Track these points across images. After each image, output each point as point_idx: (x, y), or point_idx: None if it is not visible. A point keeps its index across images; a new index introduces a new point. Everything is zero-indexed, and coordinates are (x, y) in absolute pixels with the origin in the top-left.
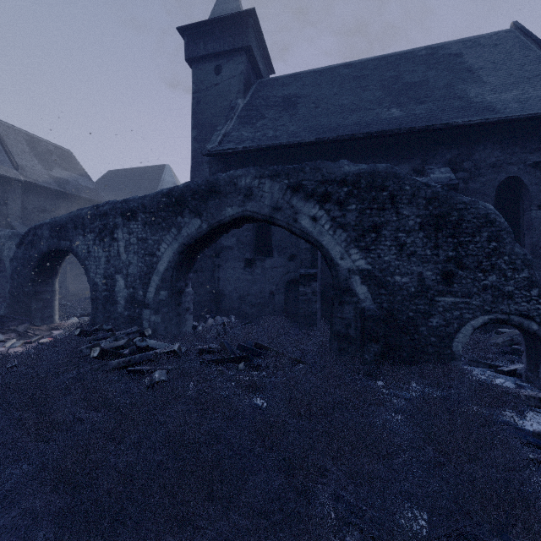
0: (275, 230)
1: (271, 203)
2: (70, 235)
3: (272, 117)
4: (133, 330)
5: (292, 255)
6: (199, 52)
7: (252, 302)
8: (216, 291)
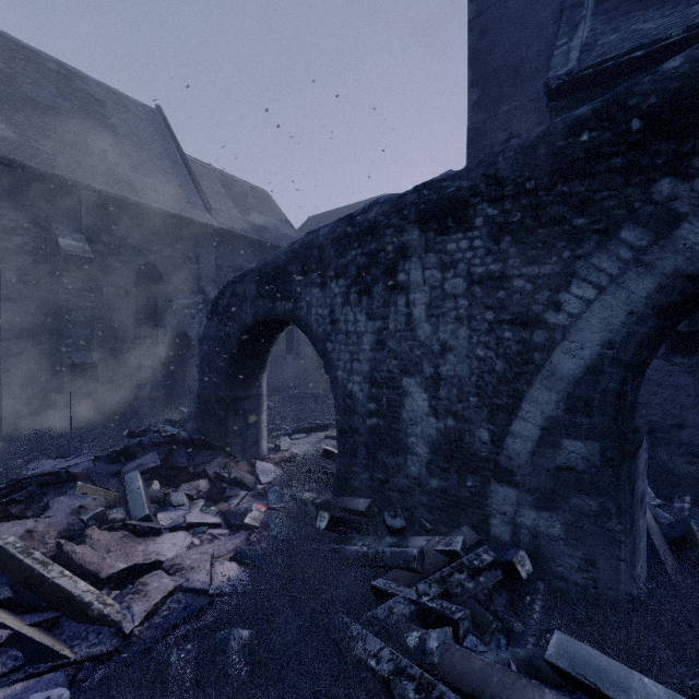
0: None
1: None
2: (294, 288)
3: None
4: (486, 560)
5: None
6: None
7: (694, 445)
8: None
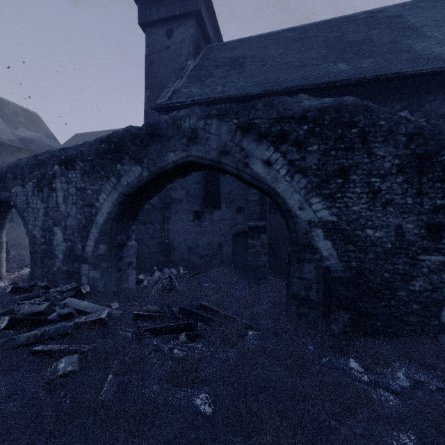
0: (224, 183)
1: (218, 146)
2: (9, 185)
3: (220, 74)
4: (68, 288)
5: (240, 207)
6: (152, 17)
7: (200, 253)
8: (166, 242)
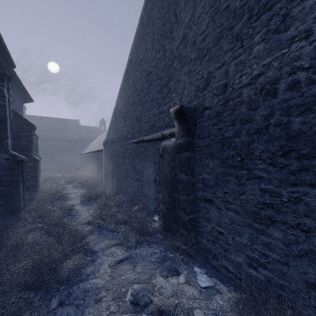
0: None
1: None
2: None
3: None
4: None
5: None
6: None
7: None
8: None
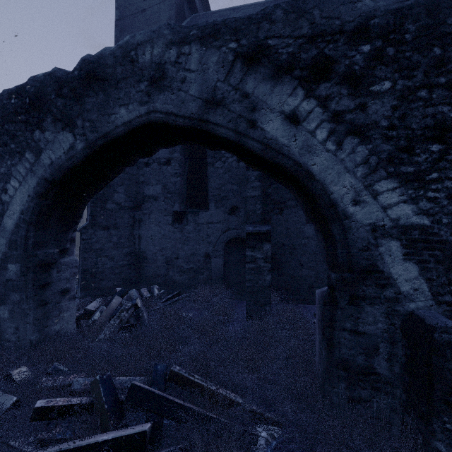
0: (212, 175)
1: (202, 91)
2: None
3: None
4: None
5: (234, 207)
6: None
7: (182, 267)
8: (137, 252)
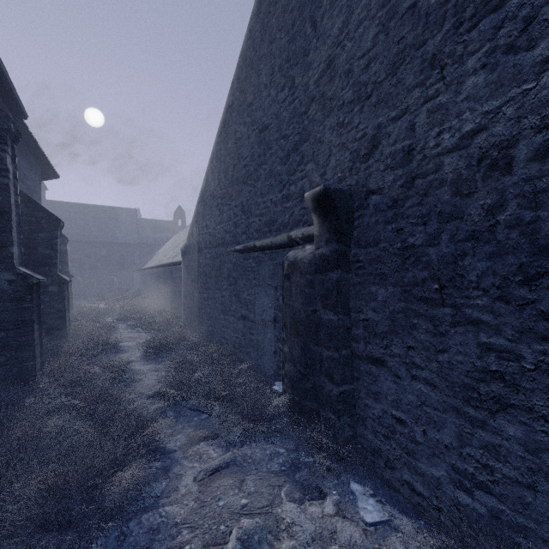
0: None
1: None
2: None
3: None
4: None
5: None
6: None
7: None
8: None
